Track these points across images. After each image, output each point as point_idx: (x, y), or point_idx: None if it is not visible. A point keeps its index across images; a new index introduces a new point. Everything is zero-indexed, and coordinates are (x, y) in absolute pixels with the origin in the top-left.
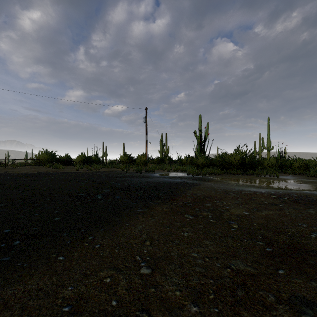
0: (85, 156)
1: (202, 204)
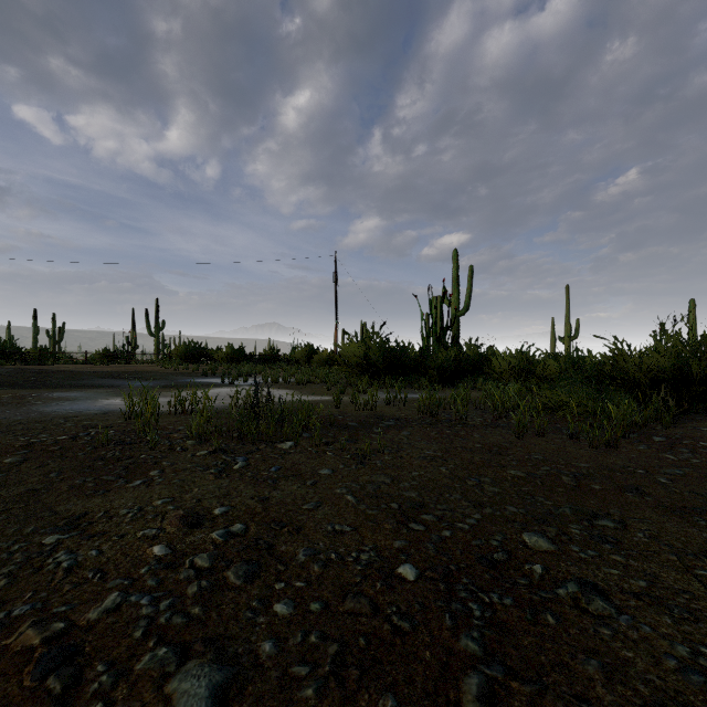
0: (233, 350)
1: None
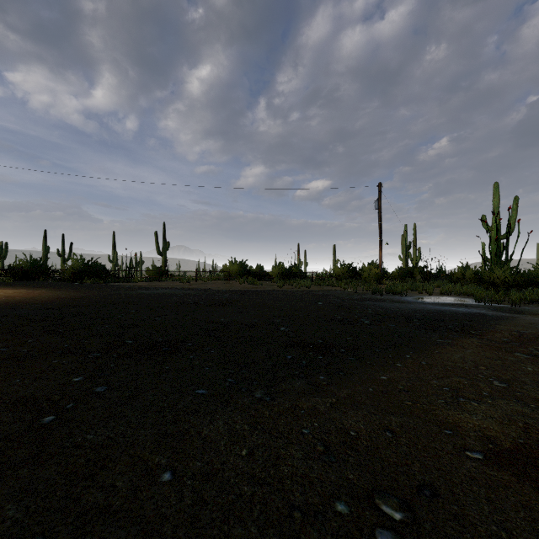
0: (284, 268)
1: (538, 344)
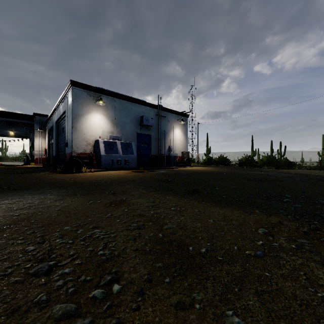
0: None
1: None
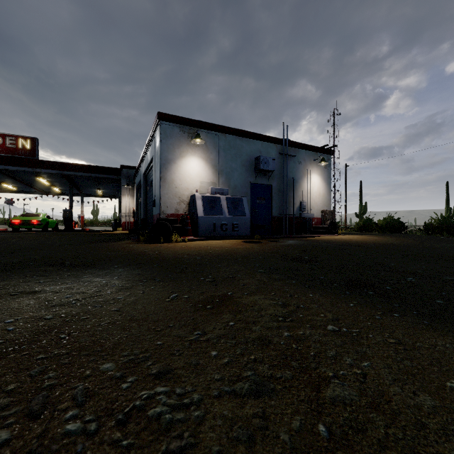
0: None
1: None
